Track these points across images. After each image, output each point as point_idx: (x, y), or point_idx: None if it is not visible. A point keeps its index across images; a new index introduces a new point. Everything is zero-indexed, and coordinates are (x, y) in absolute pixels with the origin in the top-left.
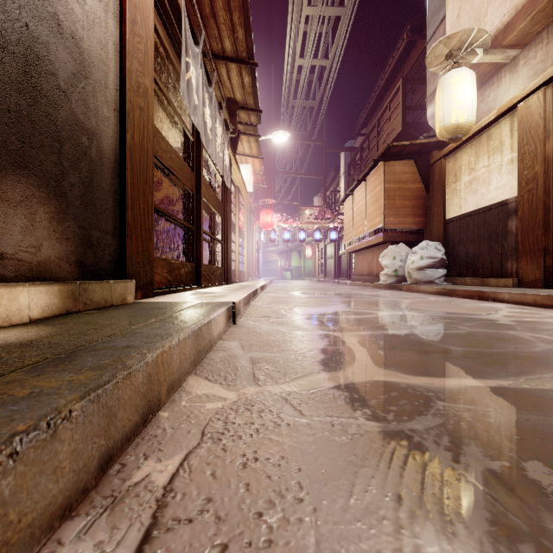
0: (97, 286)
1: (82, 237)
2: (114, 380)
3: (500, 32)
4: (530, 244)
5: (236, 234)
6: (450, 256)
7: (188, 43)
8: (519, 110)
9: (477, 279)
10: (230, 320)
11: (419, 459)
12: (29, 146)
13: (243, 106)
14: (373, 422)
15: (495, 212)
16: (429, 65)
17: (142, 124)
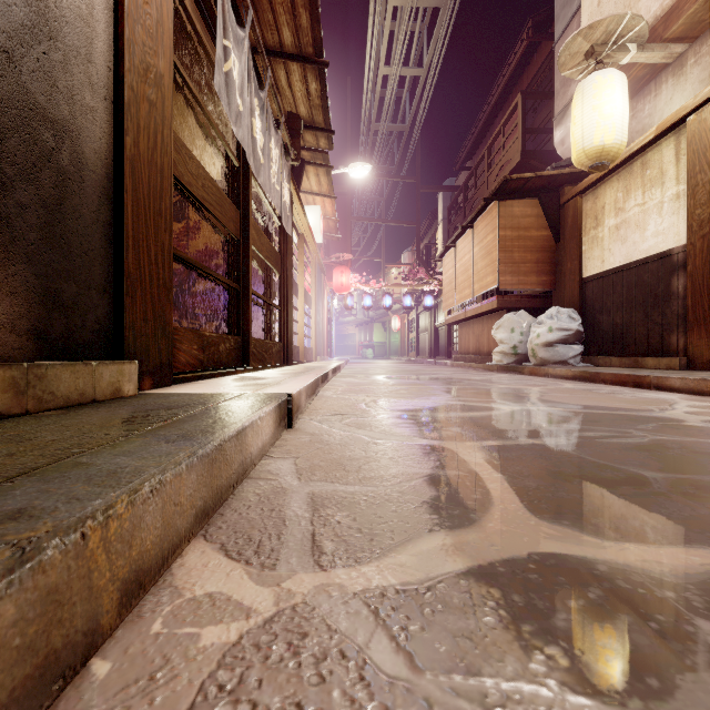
0: (64, 370)
1: (43, 291)
2: None
3: (660, 21)
4: (706, 310)
5: (300, 299)
6: (589, 327)
7: (227, 19)
8: (689, 125)
9: (627, 359)
10: (283, 423)
11: None
12: None
13: (309, 125)
14: (586, 703)
15: (653, 266)
16: (563, 67)
17: (152, 127)
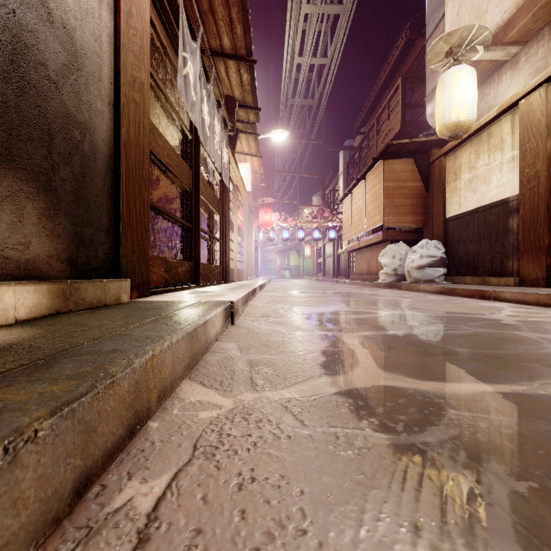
0: (89, 285)
1: (74, 234)
2: (93, 391)
3: (501, 29)
4: (532, 242)
5: (235, 233)
6: (450, 255)
7: (186, 38)
8: (520, 107)
9: (477, 278)
10: (227, 321)
11: (435, 478)
12: (17, 138)
13: (241, 104)
14: (381, 434)
15: (496, 210)
16: (429, 62)
17: (137, 119)
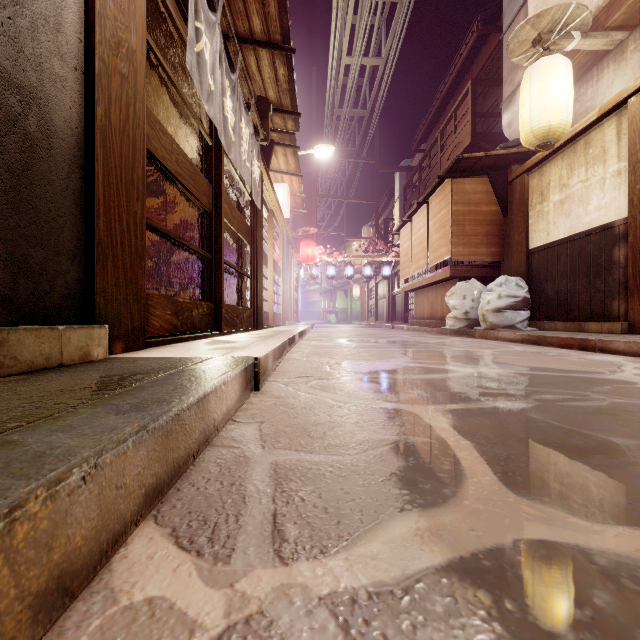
0: (28, 335)
1: (8, 256)
2: None
3: (602, 10)
4: None
5: (269, 268)
6: (535, 294)
7: (199, 2)
8: (630, 106)
9: (571, 323)
10: (249, 386)
11: None
12: None
13: (277, 108)
14: None
15: (596, 238)
16: (511, 54)
17: (124, 100)
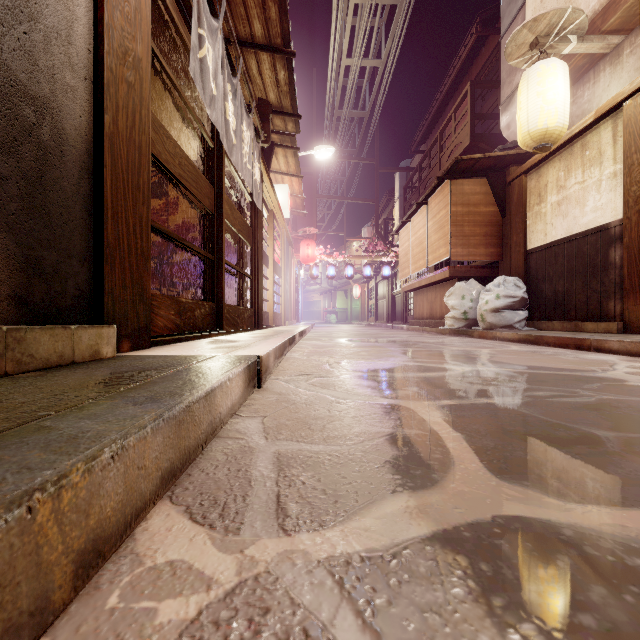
0: (43, 334)
1: (24, 259)
2: None
3: (599, 14)
4: None
5: (270, 269)
6: (532, 294)
7: (202, 10)
8: (625, 109)
9: (568, 323)
10: (252, 383)
11: None
12: None
13: (278, 110)
14: None
15: (592, 239)
16: (509, 57)
17: (131, 107)
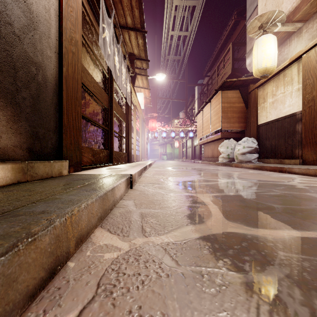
0: (41, 164)
1: (31, 132)
2: (14, 249)
3: (291, 13)
4: (310, 139)
5: (134, 133)
6: (260, 146)
7: (104, 15)
8: (303, 59)
9: (277, 160)
10: (128, 186)
11: (282, 316)
12: None
13: (138, 58)
14: (234, 273)
15: (288, 120)
16: (249, 33)
17: (73, 63)
